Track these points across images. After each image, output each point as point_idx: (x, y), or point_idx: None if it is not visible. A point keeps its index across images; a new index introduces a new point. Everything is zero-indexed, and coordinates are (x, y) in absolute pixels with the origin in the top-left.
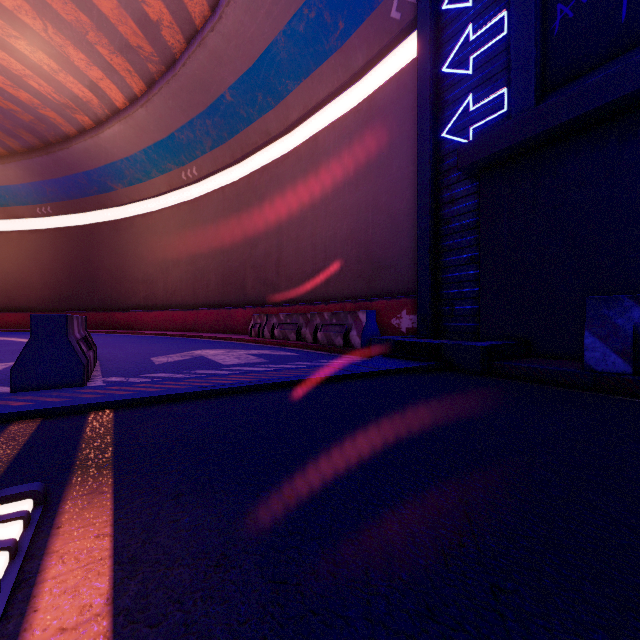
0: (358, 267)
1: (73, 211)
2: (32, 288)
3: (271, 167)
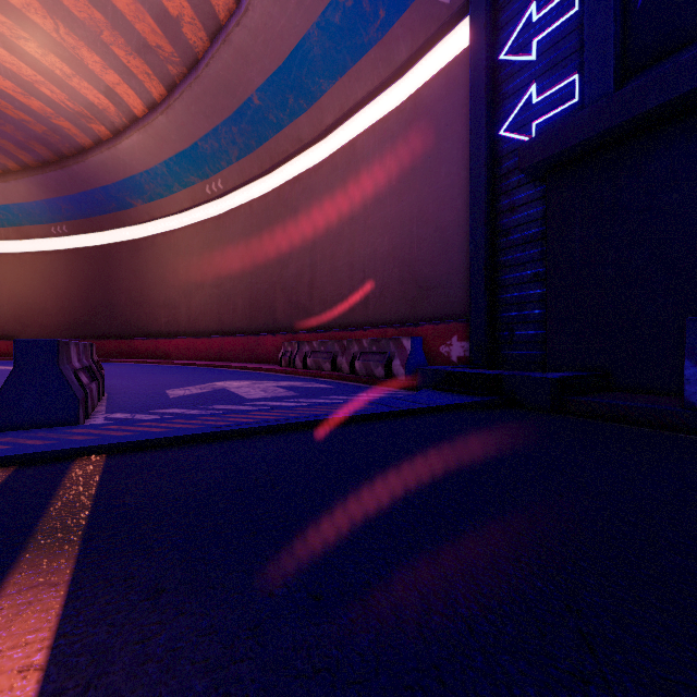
0: (401, 288)
1: (90, 230)
2: (47, 314)
3: (303, 178)
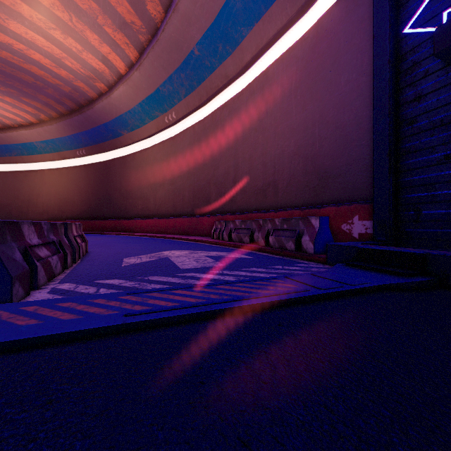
0: (305, 178)
1: (98, 152)
2: (74, 204)
3: (229, 104)
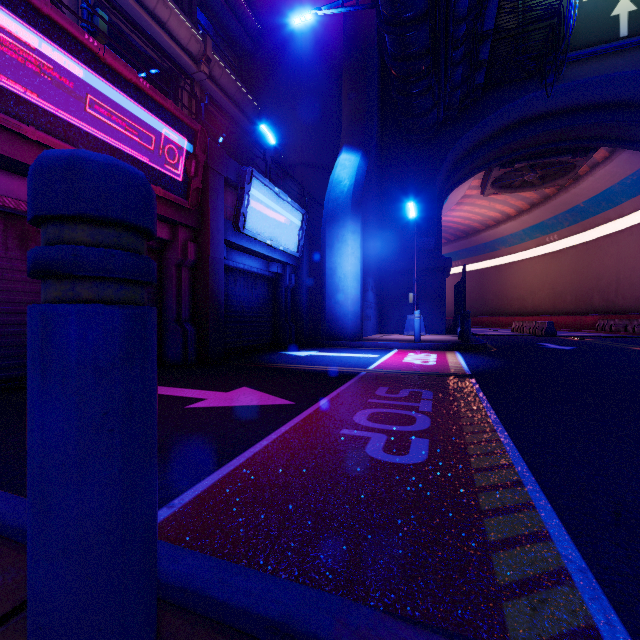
0: None
1: (473, 262)
2: (449, 304)
3: (611, 236)
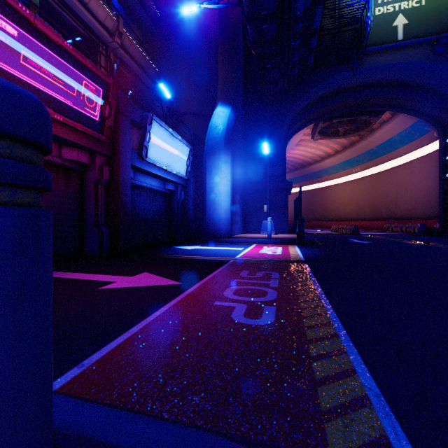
0: (426, 208)
1: (306, 185)
2: (291, 213)
3: (393, 169)
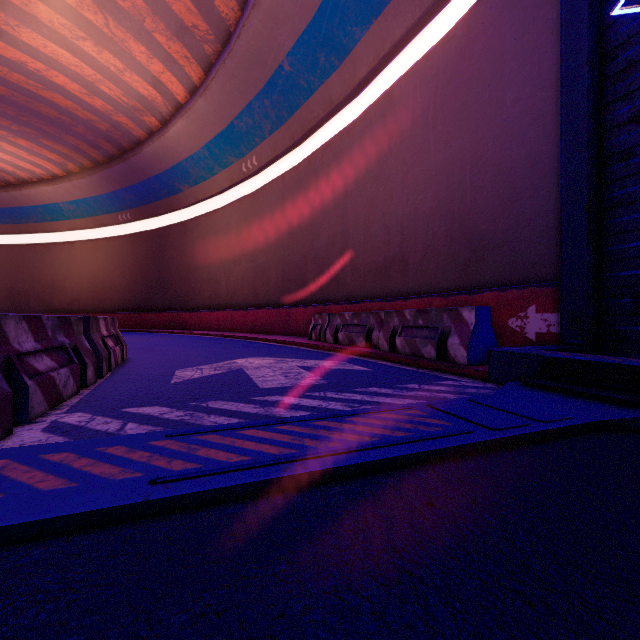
0: (449, 250)
1: (148, 216)
2: (116, 290)
3: (335, 142)
